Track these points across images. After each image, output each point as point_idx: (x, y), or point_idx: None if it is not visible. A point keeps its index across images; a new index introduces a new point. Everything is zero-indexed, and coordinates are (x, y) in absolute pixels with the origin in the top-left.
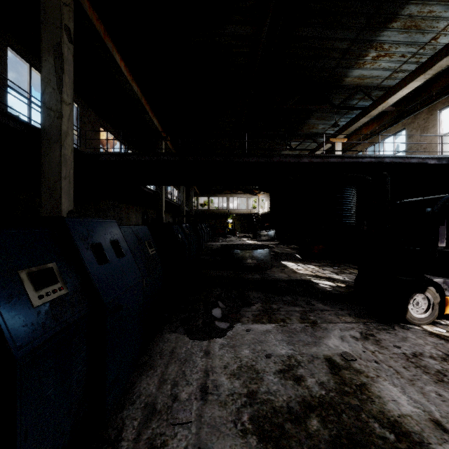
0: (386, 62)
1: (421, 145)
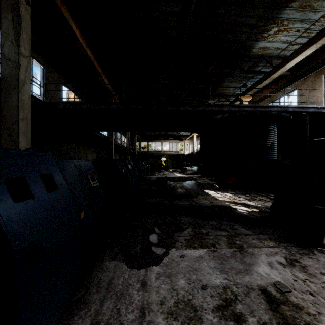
0: (284, 36)
1: (310, 101)
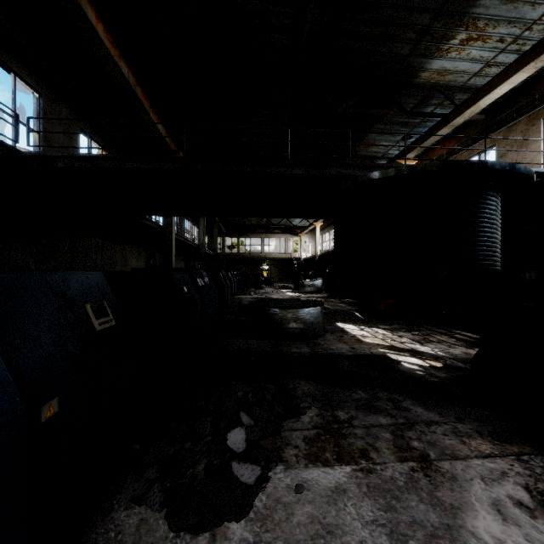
0: (477, 49)
1: None
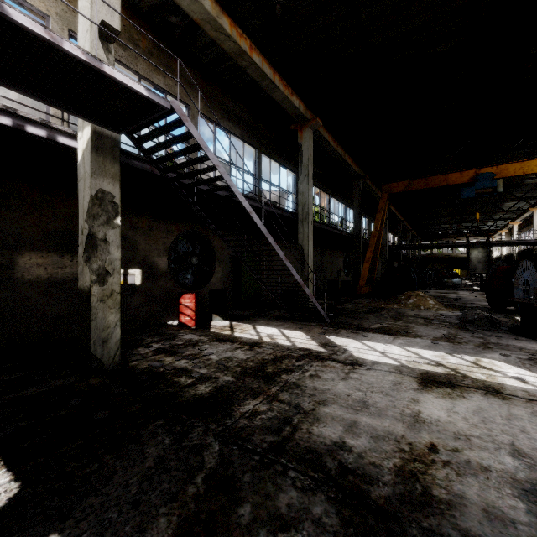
0: None
1: None
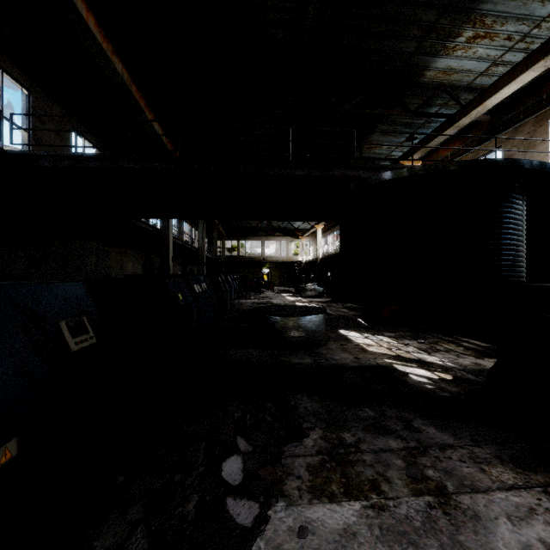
0: (484, 47)
1: None
